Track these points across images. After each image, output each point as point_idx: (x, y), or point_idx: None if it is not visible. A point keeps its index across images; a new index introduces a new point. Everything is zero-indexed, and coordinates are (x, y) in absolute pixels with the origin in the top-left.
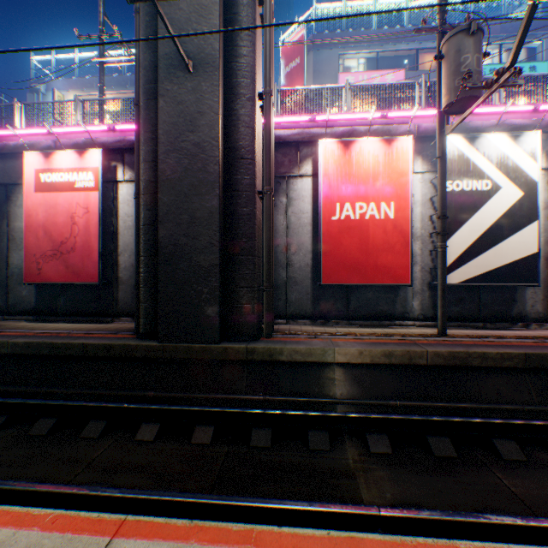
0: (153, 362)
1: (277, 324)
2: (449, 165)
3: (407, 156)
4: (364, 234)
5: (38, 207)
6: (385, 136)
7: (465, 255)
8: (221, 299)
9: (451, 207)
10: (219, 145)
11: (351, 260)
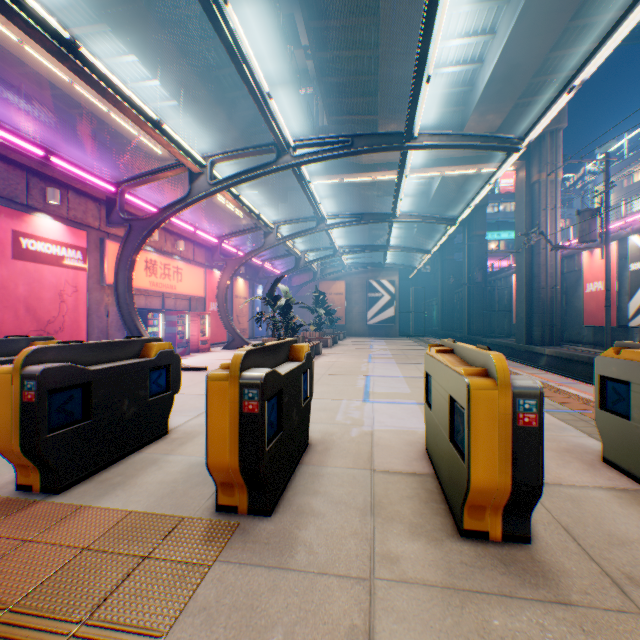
0: (513, 349)
1: (576, 346)
2: (631, 254)
3: (612, 253)
4: (596, 299)
5: (513, 295)
6: (616, 239)
7: (638, 309)
8: (526, 329)
9: (632, 280)
10: (523, 276)
11: (591, 313)
